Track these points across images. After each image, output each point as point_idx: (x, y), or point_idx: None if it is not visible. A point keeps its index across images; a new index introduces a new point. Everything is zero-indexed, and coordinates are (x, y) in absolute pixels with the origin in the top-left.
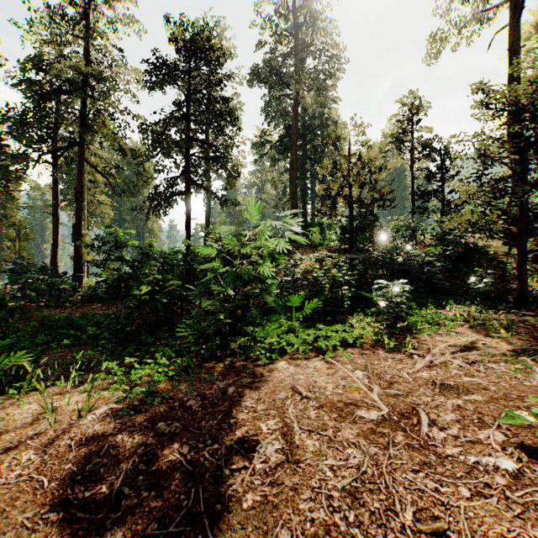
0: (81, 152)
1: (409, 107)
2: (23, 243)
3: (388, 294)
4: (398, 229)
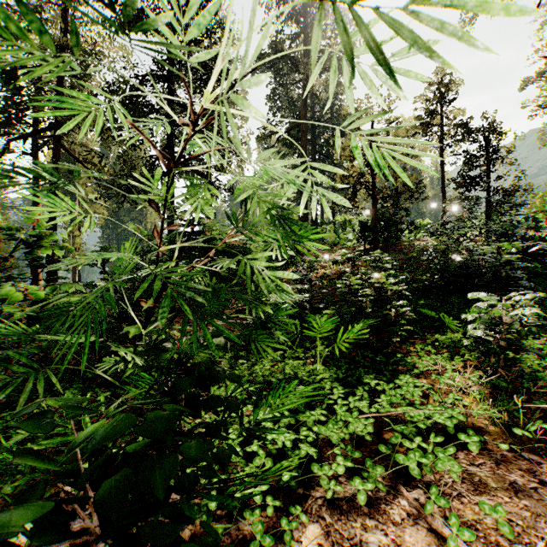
0: (56, 137)
1: (440, 82)
2: (3, 244)
3: (517, 323)
4: (420, 229)
